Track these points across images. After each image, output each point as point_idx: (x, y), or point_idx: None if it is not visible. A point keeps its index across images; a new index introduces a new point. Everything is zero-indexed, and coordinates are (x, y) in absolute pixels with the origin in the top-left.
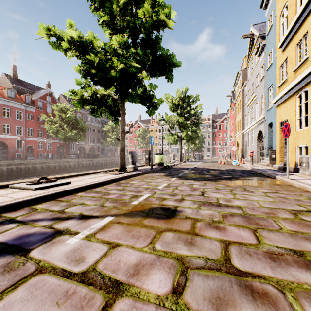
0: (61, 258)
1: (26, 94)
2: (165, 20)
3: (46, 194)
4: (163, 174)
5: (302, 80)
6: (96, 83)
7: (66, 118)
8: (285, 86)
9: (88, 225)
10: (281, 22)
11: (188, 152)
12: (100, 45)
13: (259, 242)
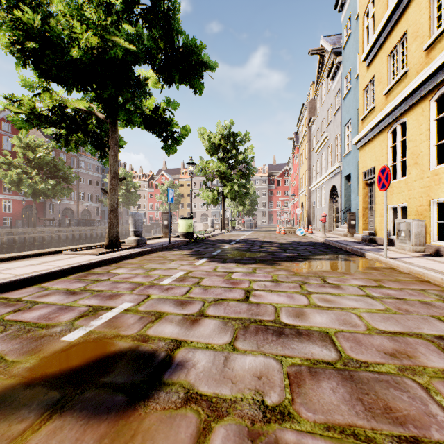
0: None
1: None
2: None
3: None
4: (187, 251)
5: (398, 106)
6: (46, 76)
7: (35, 159)
8: (371, 118)
9: None
10: (365, 24)
11: (234, 216)
12: None
13: None
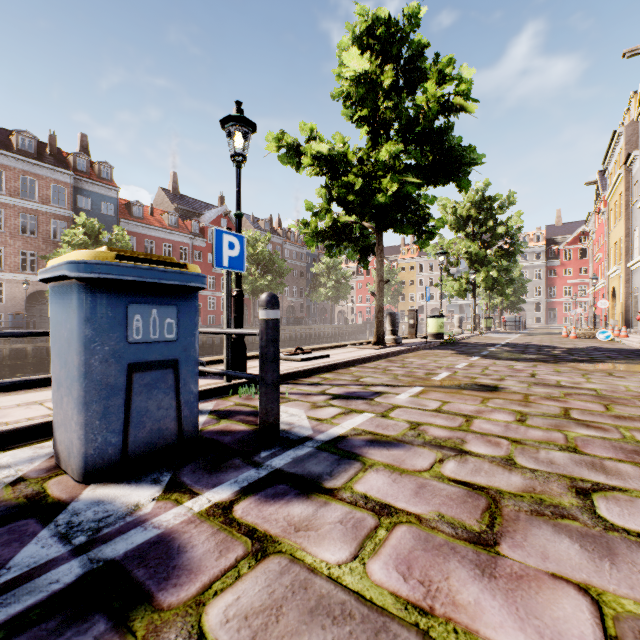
0: (405, 403)
1: (193, 218)
2: (463, 104)
3: (323, 365)
4: (451, 351)
5: None
6: (350, 213)
7: (255, 255)
8: None
9: (402, 390)
10: None
11: (489, 313)
12: (357, 156)
13: (608, 410)
